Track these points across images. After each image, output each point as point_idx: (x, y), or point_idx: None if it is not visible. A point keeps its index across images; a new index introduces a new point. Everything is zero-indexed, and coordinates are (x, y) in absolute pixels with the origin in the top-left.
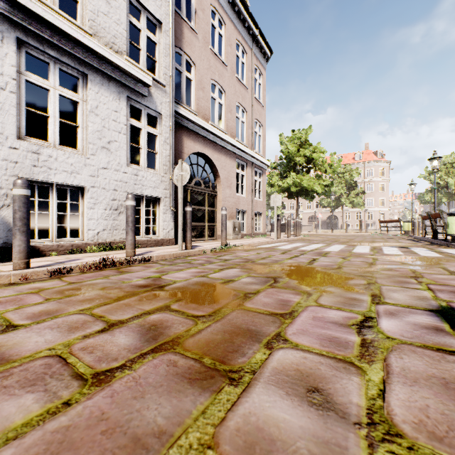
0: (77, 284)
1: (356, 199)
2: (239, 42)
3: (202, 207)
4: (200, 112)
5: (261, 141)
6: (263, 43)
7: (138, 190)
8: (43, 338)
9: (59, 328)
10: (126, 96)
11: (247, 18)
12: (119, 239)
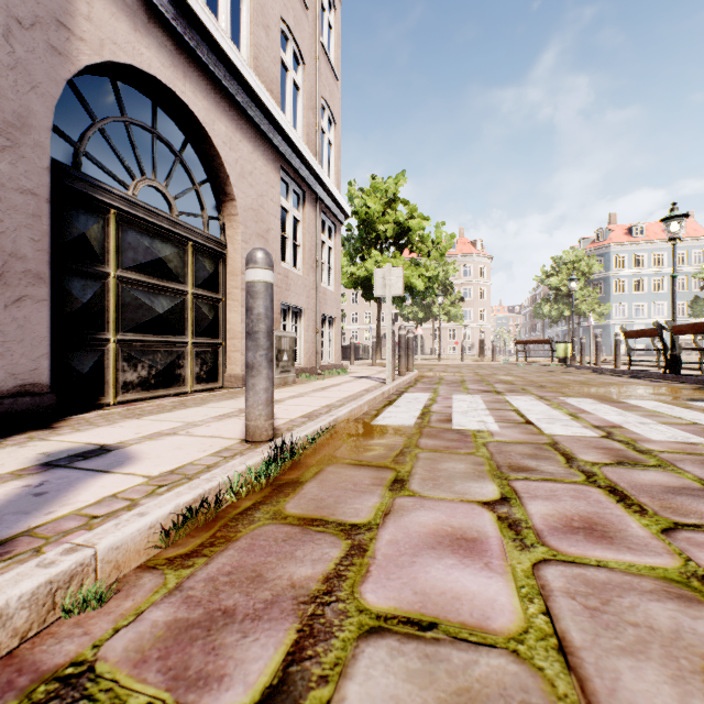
0: None
1: (453, 309)
2: None
3: (172, 285)
4: None
5: (334, 157)
6: None
7: None
8: None
9: None
10: None
11: None
12: None
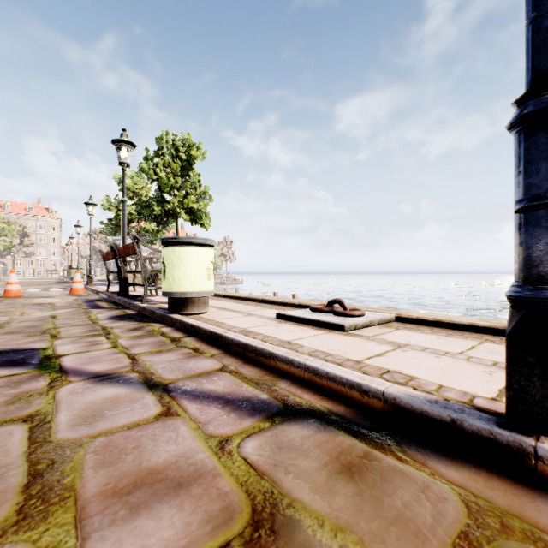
0: None
1: (30, 250)
2: None
3: None
4: None
5: None
6: None
7: None
8: None
9: None
10: None
11: None
12: None
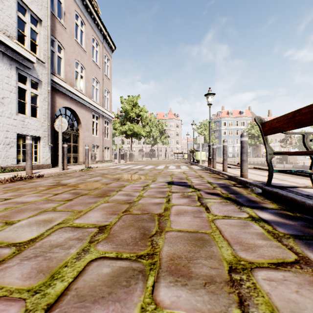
0: (10, 187)
1: (165, 140)
2: (94, 37)
3: (69, 143)
4: (68, 80)
5: (109, 102)
6: (110, 40)
7: (24, 132)
8: (31, 198)
9: (33, 196)
10: (16, 67)
11: (100, 24)
12: (10, 164)
